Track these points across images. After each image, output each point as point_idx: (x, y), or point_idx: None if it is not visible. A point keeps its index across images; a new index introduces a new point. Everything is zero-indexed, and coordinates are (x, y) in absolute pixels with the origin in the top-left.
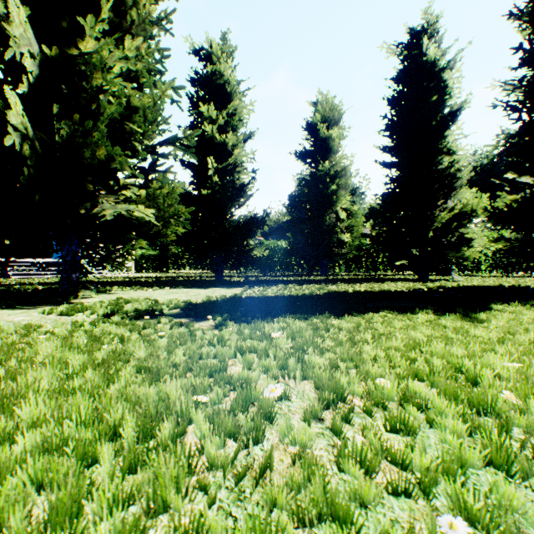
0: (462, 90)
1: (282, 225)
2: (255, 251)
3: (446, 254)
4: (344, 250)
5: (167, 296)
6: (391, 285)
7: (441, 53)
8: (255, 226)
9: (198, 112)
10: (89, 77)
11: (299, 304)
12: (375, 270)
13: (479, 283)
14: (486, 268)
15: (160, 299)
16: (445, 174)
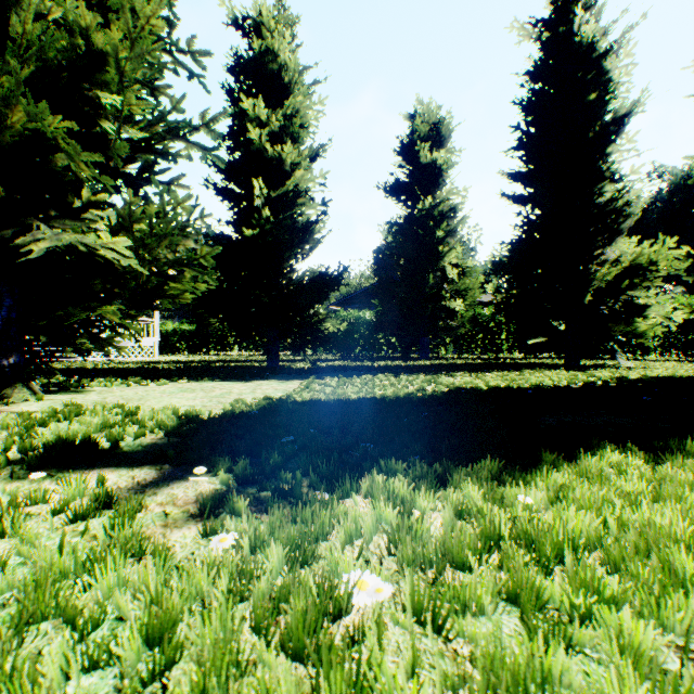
0: (632, 87)
1: (365, 290)
2: (327, 324)
3: (610, 328)
4: (453, 323)
5: (169, 398)
6: (539, 376)
7: (602, 32)
8: (327, 286)
9: (239, 111)
10: None
11: (408, 422)
12: (495, 352)
13: (668, 371)
14: (656, 348)
15: (152, 404)
16: (609, 210)
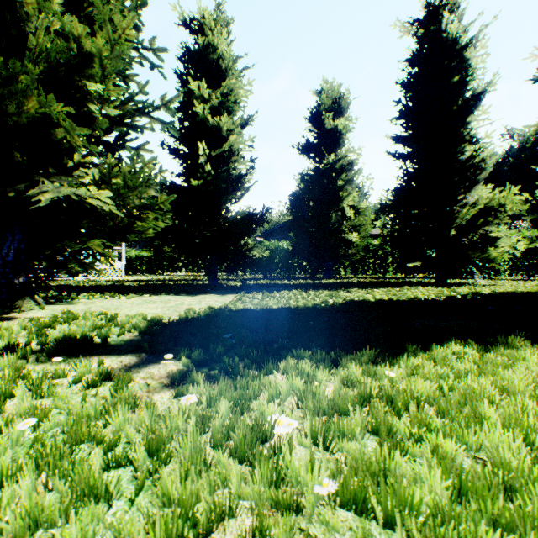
0: (486, 71)
1: (283, 225)
2: (254, 251)
3: (469, 255)
4: (350, 251)
5: (138, 308)
6: (414, 291)
7: (463, 29)
8: (254, 223)
9: (187, 90)
10: (16, 1)
11: (314, 325)
12: (383, 273)
13: (512, 288)
14: (506, 270)
15: (126, 312)
16: (468, 165)
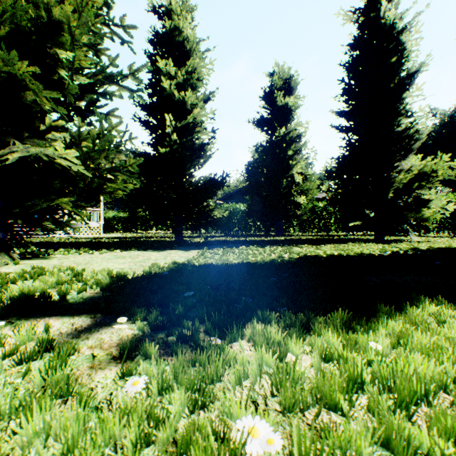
0: (419, 53)
1: (240, 190)
2: (215, 212)
3: (405, 215)
4: (299, 212)
5: (107, 262)
6: (359, 247)
7: (399, 16)
8: (215, 186)
9: (156, 68)
10: None
11: (275, 280)
12: (327, 231)
13: (445, 244)
14: (434, 228)
15: (94, 267)
16: (404, 136)
